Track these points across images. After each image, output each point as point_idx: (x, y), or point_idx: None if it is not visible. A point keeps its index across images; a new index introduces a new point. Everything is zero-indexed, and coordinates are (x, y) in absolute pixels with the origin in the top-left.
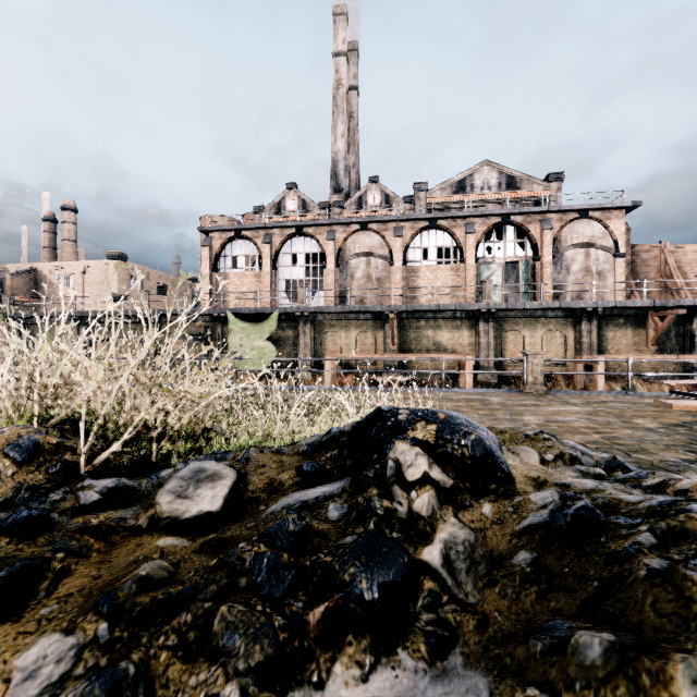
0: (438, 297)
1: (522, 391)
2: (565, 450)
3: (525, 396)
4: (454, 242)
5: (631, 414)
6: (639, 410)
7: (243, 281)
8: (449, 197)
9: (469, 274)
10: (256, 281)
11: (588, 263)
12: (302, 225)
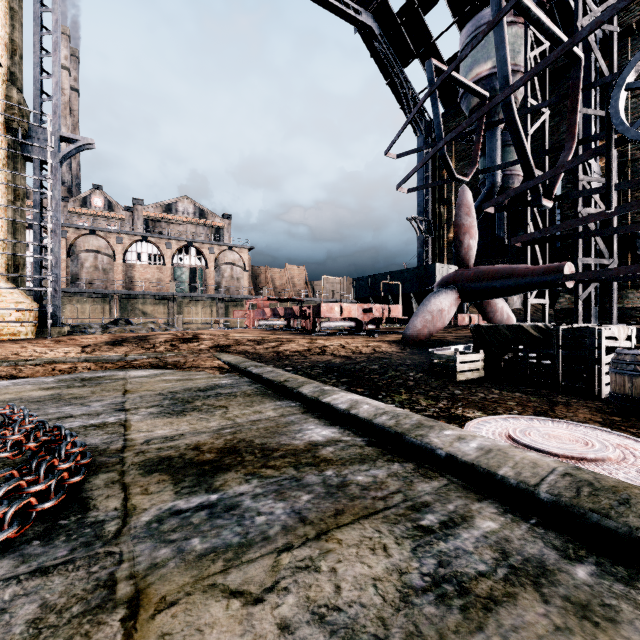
0: (148, 285)
1: None
2: None
3: None
4: (159, 252)
5: None
6: None
7: None
8: (160, 214)
9: (168, 273)
10: None
11: (233, 273)
12: None
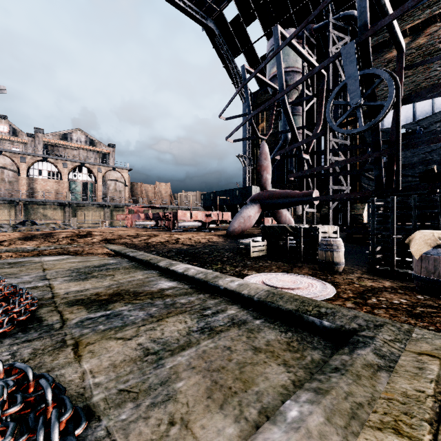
0: (48, 194)
1: None
2: None
3: None
4: (57, 170)
5: None
6: None
7: None
8: (58, 141)
9: (65, 186)
10: None
11: (116, 187)
12: None
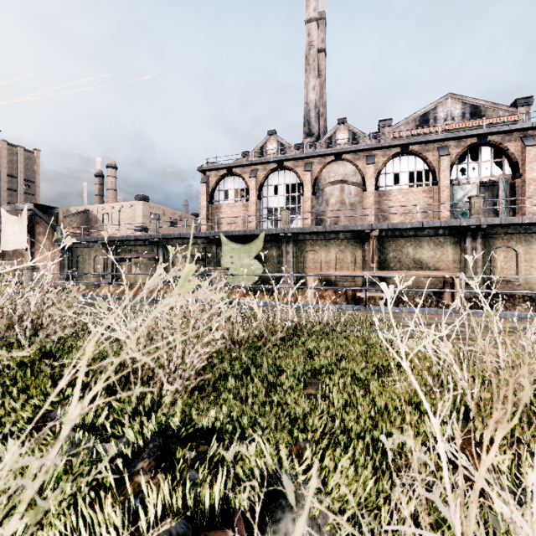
0: (410, 218)
1: None
2: None
3: None
4: (426, 166)
5: None
6: None
7: (233, 210)
8: (412, 130)
9: (443, 195)
10: (244, 210)
11: None
12: (282, 160)
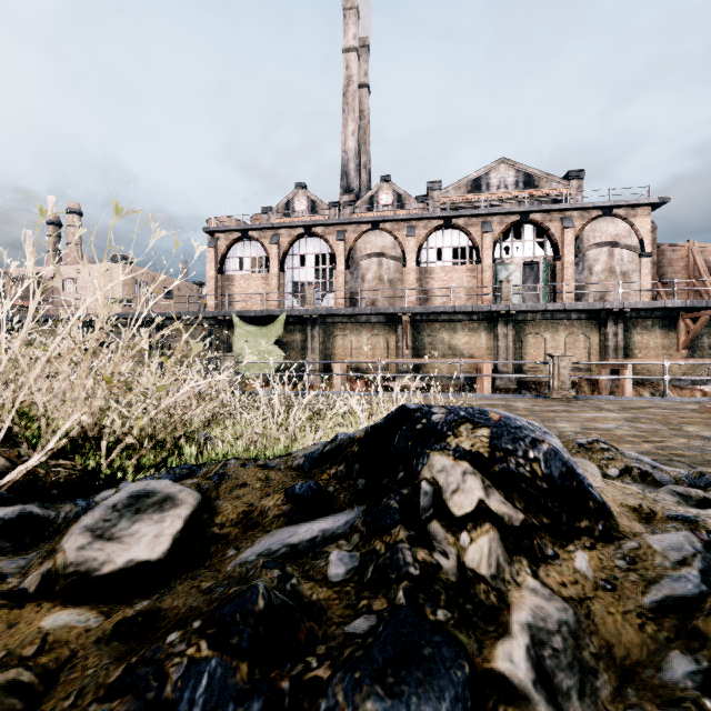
0: (453, 300)
1: (548, 396)
2: (631, 463)
3: (553, 402)
4: (470, 242)
5: (677, 421)
6: (685, 416)
7: (250, 283)
8: (464, 197)
9: (486, 276)
10: (263, 283)
11: (612, 263)
12: (311, 225)
